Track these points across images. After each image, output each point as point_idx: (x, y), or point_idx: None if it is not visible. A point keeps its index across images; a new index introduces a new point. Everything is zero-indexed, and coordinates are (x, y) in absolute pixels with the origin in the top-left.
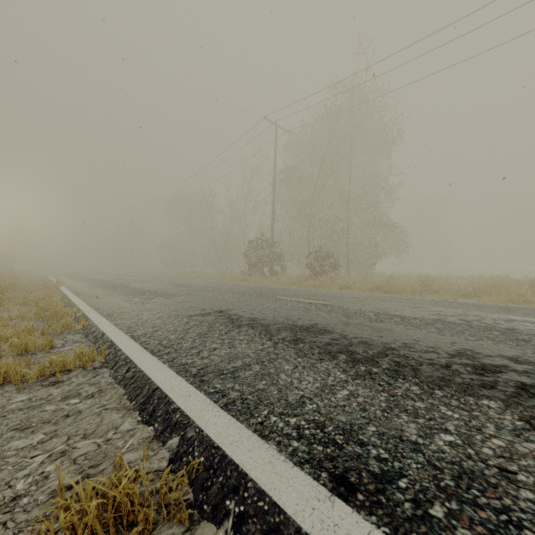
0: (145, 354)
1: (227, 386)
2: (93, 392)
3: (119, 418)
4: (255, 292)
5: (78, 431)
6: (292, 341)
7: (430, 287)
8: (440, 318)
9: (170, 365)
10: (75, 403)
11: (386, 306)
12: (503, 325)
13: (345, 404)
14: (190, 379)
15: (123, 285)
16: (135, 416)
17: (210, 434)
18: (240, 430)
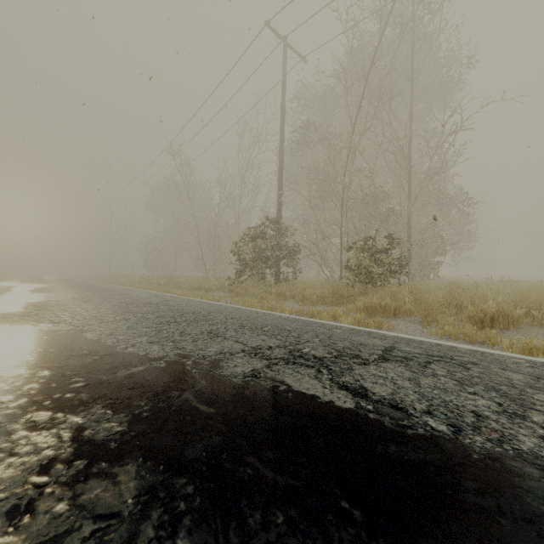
0: None
1: None
2: None
3: None
4: None
5: None
6: None
7: None
8: None
9: None
10: None
11: None
12: None
13: None
14: None
15: None
16: None
17: None
18: None
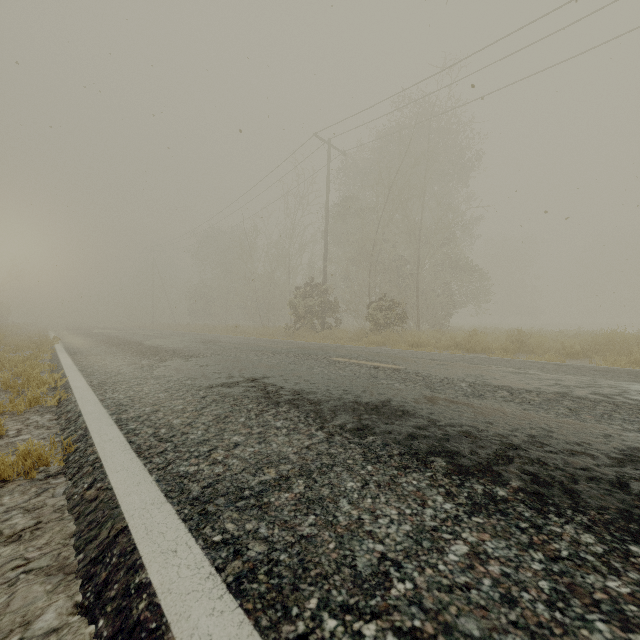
0: (127, 453)
1: (246, 528)
2: (22, 528)
3: (41, 596)
4: (302, 352)
5: None
6: (356, 431)
7: (524, 344)
8: (563, 390)
9: (159, 478)
10: None
11: (480, 371)
12: None
13: (468, 581)
14: (184, 508)
15: (135, 342)
16: (73, 592)
17: None
18: None
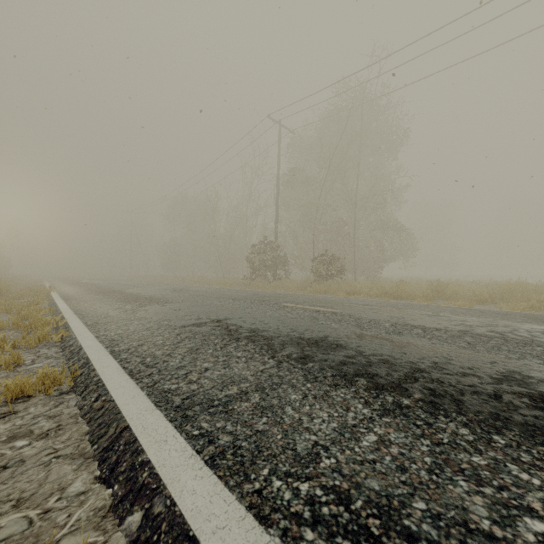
0: (122, 375)
1: (217, 426)
2: (48, 429)
3: (70, 472)
4: (257, 299)
5: (9, 495)
6: (300, 359)
7: (442, 292)
8: (466, 329)
9: (149, 393)
10: (21, 446)
11: (402, 314)
12: (543, 338)
13: (375, 458)
14: (170, 413)
15: (118, 290)
16: (93, 470)
17: (185, 511)
18: (228, 504)
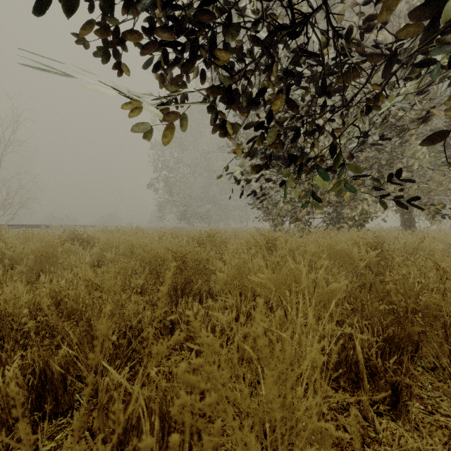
0: None
1: None
2: None
3: None
4: None
5: None
6: None
7: None
8: None
9: None
10: None
11: None
12: None
13: None
14: None
15: None
16: None
17: None
18: None
